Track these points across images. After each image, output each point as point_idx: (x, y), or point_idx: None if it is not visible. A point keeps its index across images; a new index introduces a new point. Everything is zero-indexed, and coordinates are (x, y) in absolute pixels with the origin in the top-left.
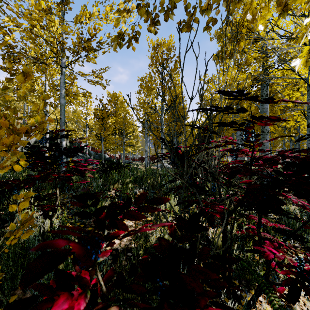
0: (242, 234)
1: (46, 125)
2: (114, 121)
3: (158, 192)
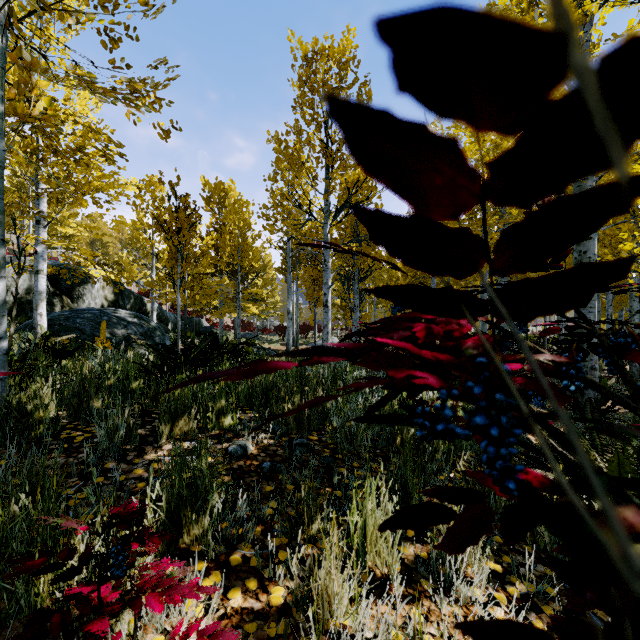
0: None
1: None
2: (212, 242)
3: (317, 439)
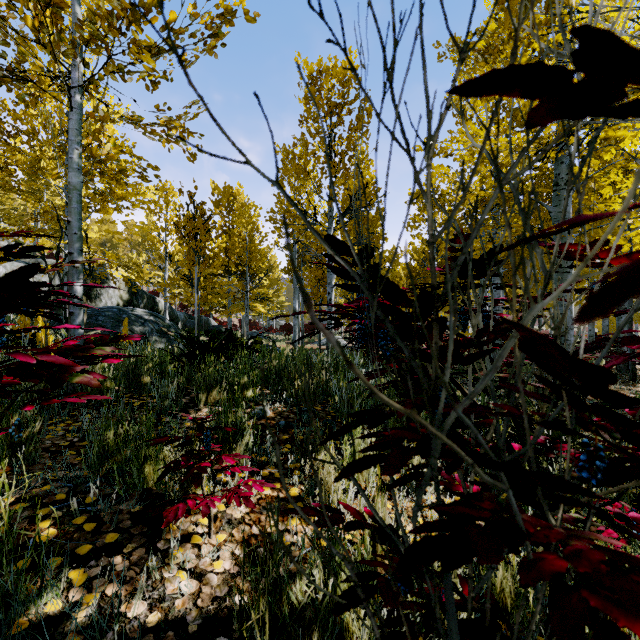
0: None
1: None
2: (224, 245)
3: (321, 409)
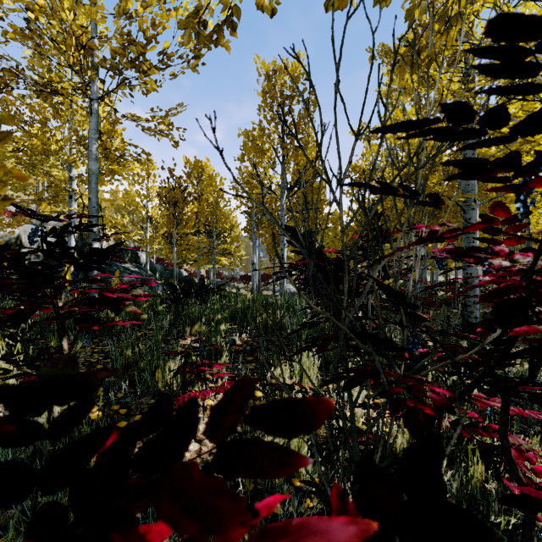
0: (449, 429)
1: (5, 188)
2: (195, 209)
3: (276, 340)
